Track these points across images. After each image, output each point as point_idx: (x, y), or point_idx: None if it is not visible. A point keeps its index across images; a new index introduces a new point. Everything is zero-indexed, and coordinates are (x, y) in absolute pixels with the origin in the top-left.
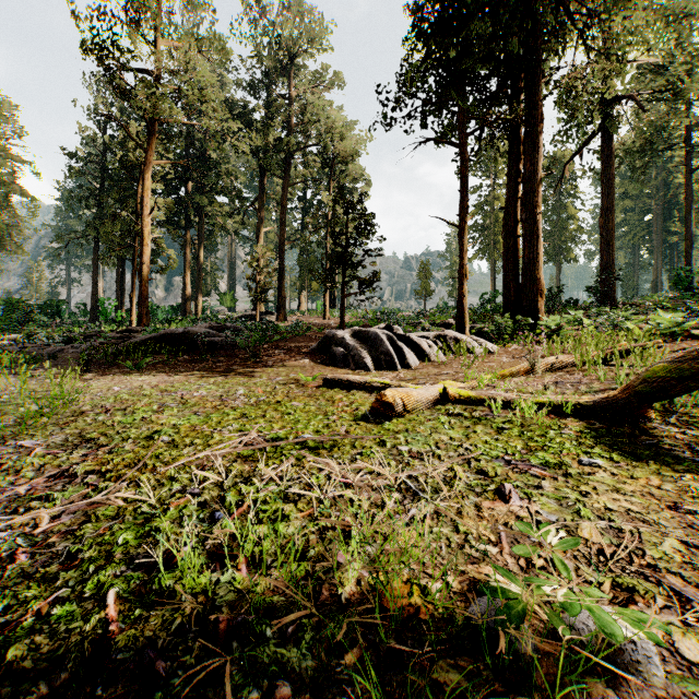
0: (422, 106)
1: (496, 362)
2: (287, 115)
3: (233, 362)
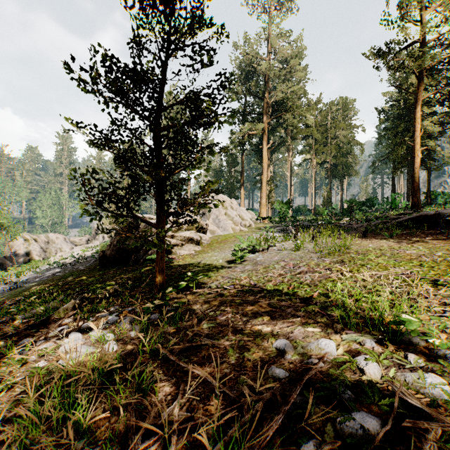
0: None
1: None
2: None
3: None
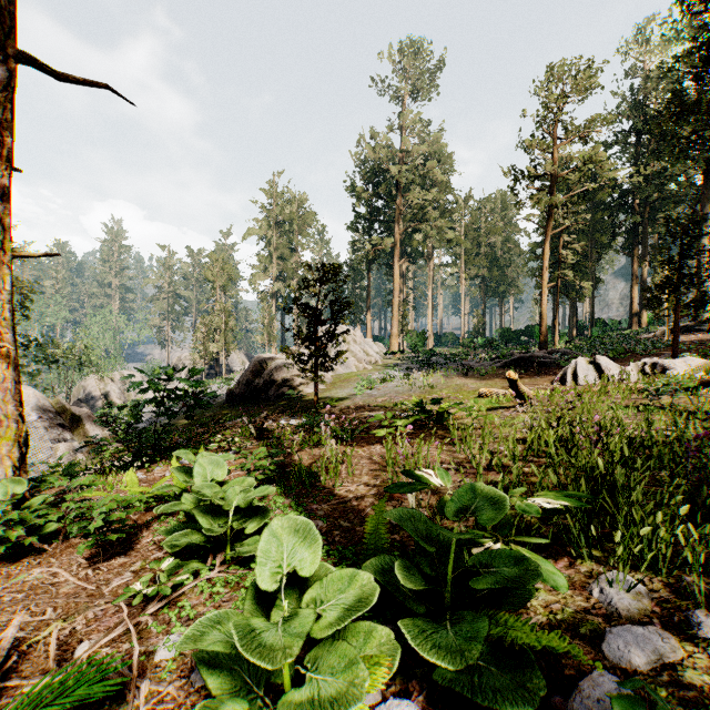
0: None
1: None
2: None
3: (524, 375)
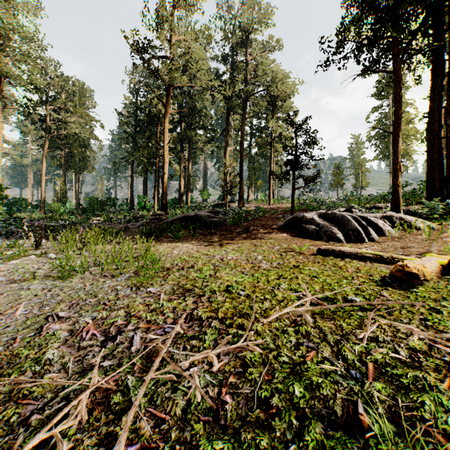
0: (357, 48)
1: (448, 237)
2: (245, 73)
3: (233, 234)
